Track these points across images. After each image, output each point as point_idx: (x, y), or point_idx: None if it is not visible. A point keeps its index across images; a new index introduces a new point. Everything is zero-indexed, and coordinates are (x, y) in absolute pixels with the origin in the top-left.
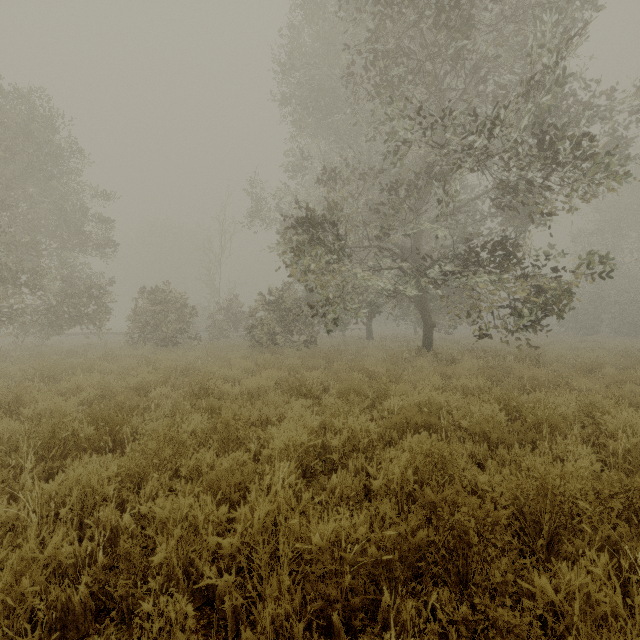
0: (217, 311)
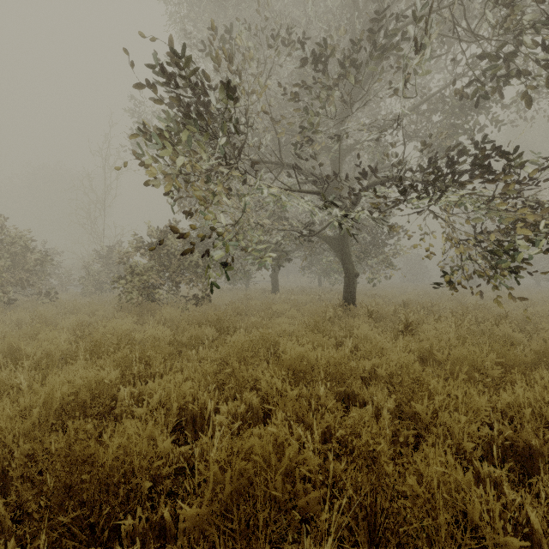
0: (93, 260)
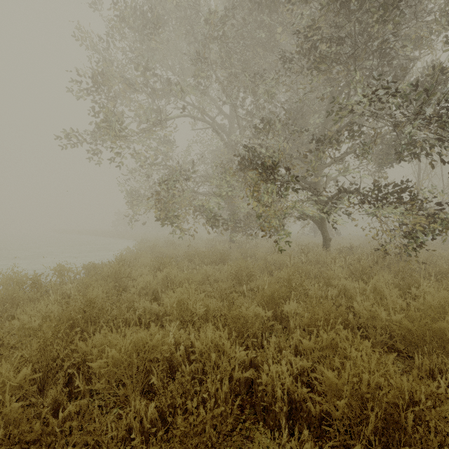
0: None
